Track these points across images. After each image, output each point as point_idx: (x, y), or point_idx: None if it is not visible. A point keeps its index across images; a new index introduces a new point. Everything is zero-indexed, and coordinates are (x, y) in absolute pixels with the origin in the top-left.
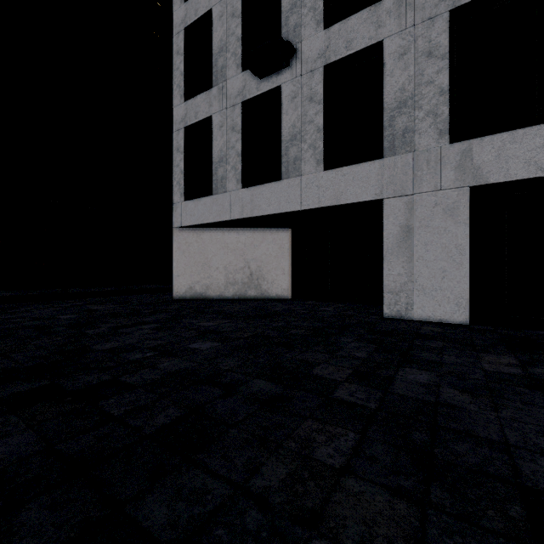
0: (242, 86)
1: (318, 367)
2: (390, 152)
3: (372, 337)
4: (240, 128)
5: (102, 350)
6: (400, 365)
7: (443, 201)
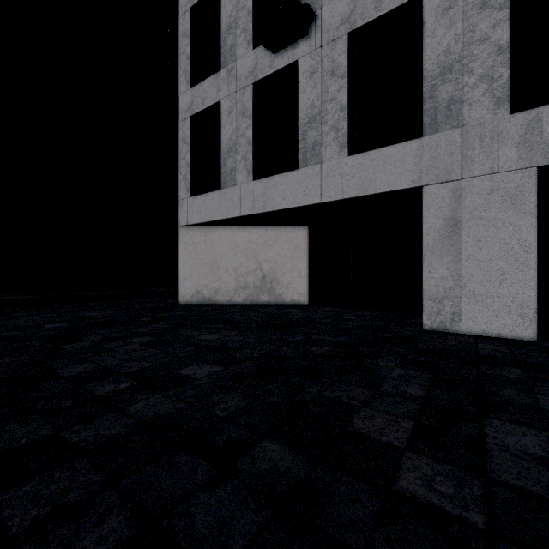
0: (253, 65)
1: (358, 415)
2: (431, 129)
3: (419, 359)
4: (252, 113)
5: (66, 377)
6: (482, 414)
7: (501, 187)
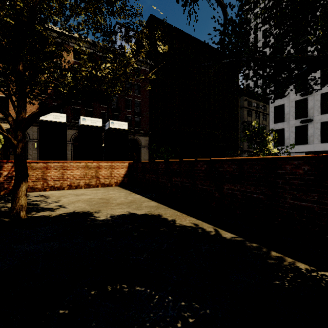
0: (295, 123)
1: None
2: None
3: None
4: (294, 132)
5: None
6: None
7: None
